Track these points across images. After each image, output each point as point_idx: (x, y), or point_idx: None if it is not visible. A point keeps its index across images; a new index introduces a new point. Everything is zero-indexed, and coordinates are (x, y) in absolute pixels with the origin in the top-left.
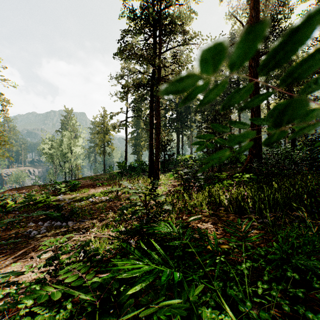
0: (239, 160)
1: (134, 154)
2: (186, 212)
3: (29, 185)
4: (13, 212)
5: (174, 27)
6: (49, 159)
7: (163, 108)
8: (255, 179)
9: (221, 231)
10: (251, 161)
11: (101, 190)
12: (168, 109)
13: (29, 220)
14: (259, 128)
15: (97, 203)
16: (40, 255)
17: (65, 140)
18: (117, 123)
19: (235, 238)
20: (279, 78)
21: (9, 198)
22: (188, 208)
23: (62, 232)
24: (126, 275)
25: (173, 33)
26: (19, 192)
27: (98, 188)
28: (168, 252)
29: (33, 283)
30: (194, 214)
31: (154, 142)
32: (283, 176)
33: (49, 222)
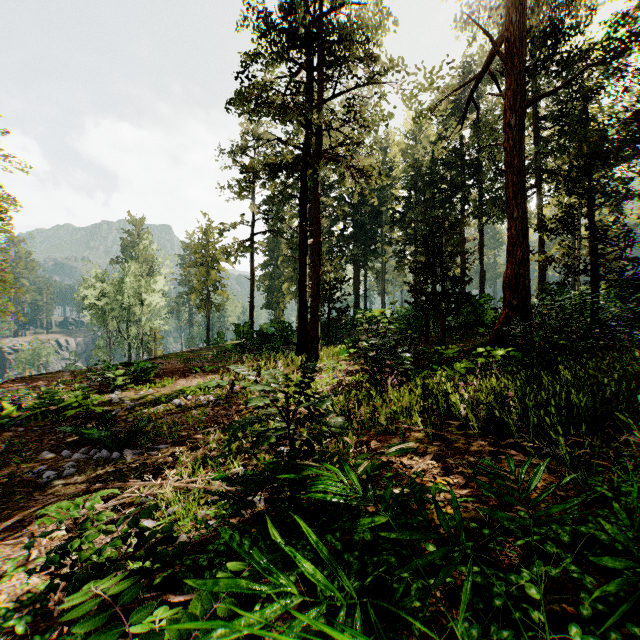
0: (482, 321)
1: (268, 308)
2: (376, 430)
3: (53, 372)
4: (13, 429)
5: (349, 48)
6: (97, 318)
7: (326, 216)
8: (519, 360)
9: (456, 475)
10: (508, 322)
11: (199, 382)
12: (336, 217)
13: (43, 445)
14: (524, 254)
15: (190, 409)
16: (34, 543)
17: (129, 279)
18: (233, 245)
19: (491, 496)
20: (562, 154)
21: (7, 398)
22: (380, 422)
23: (108, 474)
24: (222, 634)
25: (348, 61)
26: (30, 386)
27: (194, 378)
28: (338, 531)
29: (13, 612)
30: (394, 436)
31: (308, 283)
32: (579, 352)
33: (84, 451)
